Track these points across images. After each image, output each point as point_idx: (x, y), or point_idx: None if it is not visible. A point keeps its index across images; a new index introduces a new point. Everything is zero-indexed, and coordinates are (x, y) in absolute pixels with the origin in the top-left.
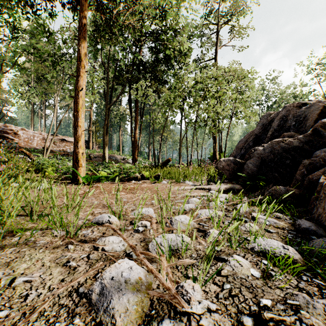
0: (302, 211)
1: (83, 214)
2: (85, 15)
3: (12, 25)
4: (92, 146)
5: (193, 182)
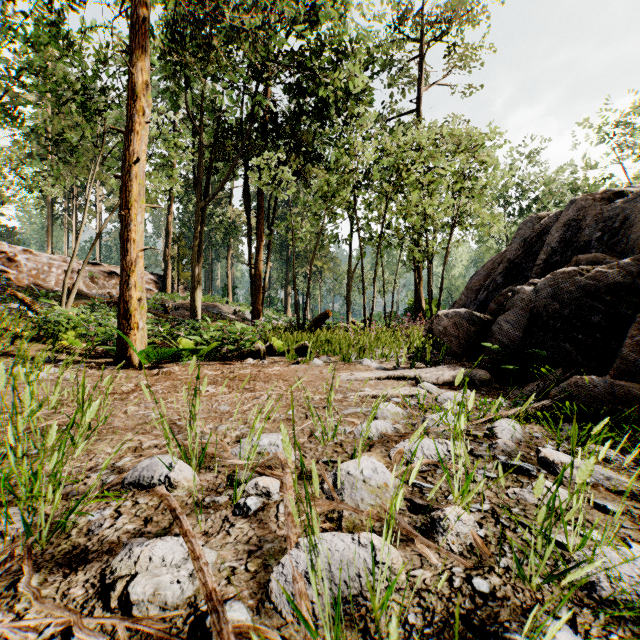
0: None
1: (111, 452)
2: (146, 0)
3: None
4: (172, 287)
5: (379, 360)
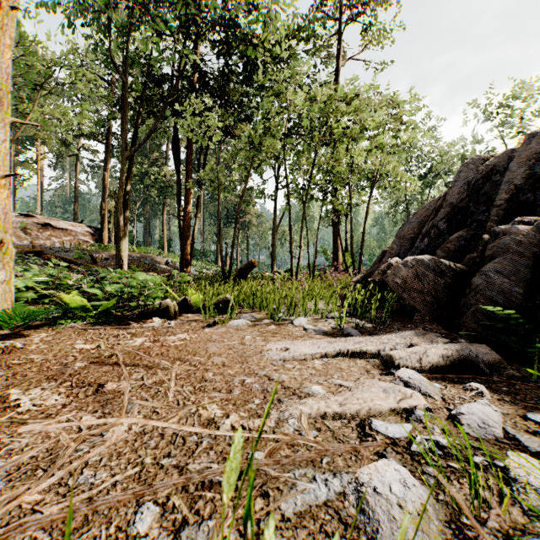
0: None
1: None
2: None
3: None
4: (109, 239)
5: (313, 317)
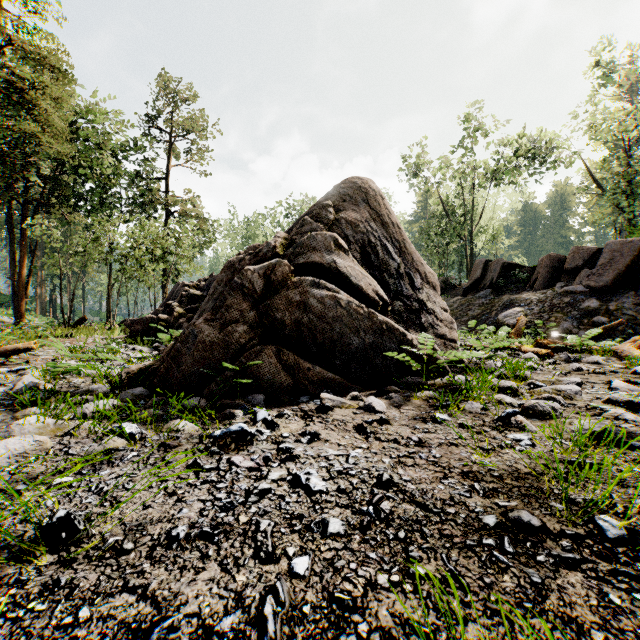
0: None
1: None
2: None
3: None
4: None
5: None
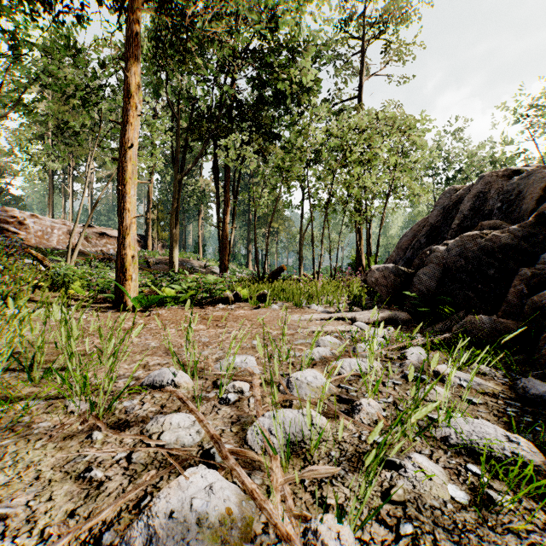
0: (523, 361)
1: (128, 367)
2: (138, 18)
3: (11, 35)
4: (152, 245)
5: (324, 306)
